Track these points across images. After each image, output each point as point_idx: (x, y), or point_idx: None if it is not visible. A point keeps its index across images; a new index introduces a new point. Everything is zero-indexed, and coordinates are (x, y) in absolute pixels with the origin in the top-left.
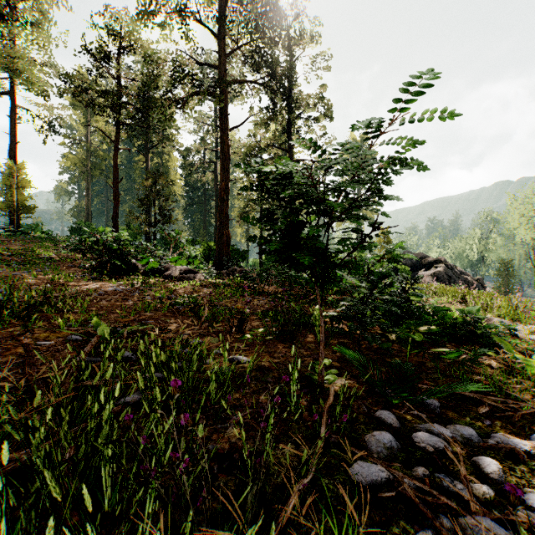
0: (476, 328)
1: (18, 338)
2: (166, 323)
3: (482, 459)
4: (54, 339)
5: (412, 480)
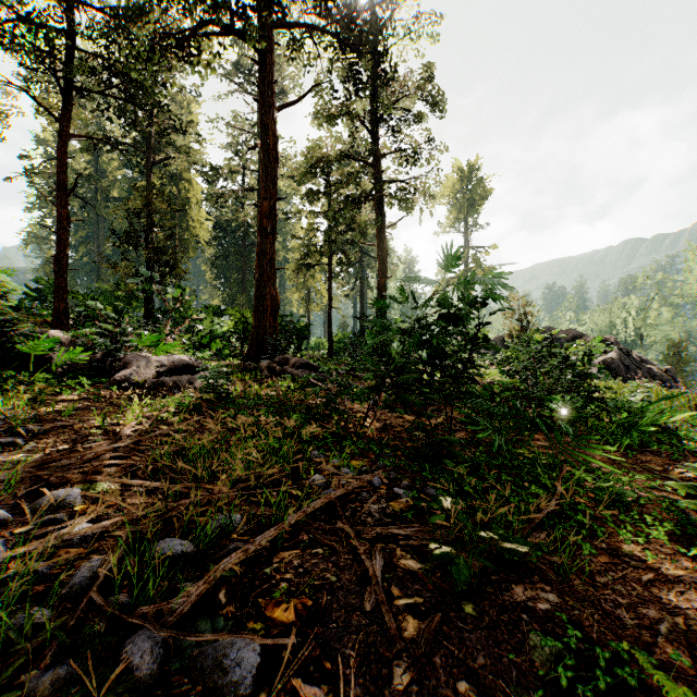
0: None
1: None
2: None
3: None
4: None
5: None
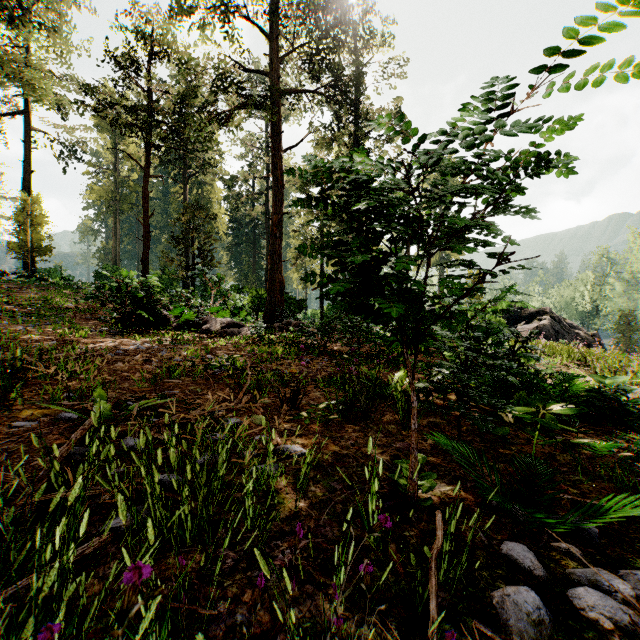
0: (618, 403)
1: None
2: (196, 395)
3: None
4: (38, 419)
5: None
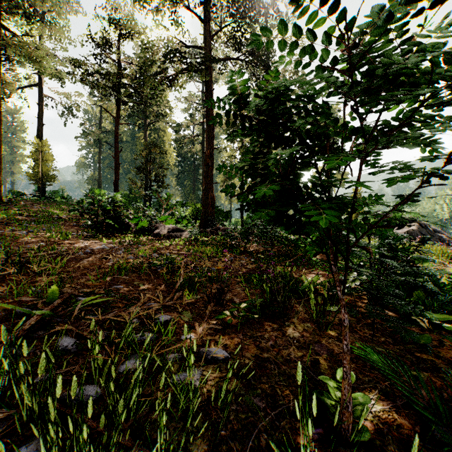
0: None
1: None
2: (137, 290)
3: None
4: None
5: None
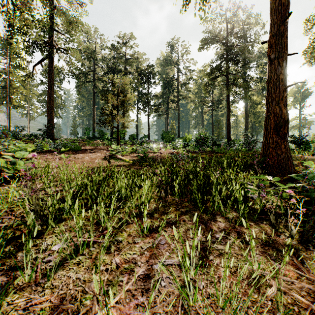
0: None
1: None
2: None
3: None
4: None
5: None
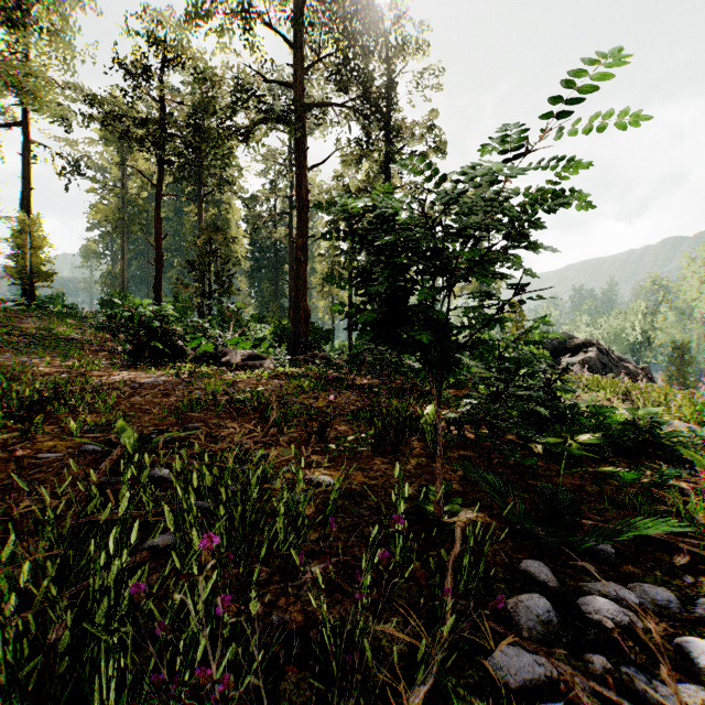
0: (653, 436)
1: (12, 449)
2: (220, 428)
3: (691, 642)
4: (62, 451)
5: (588, 679)
